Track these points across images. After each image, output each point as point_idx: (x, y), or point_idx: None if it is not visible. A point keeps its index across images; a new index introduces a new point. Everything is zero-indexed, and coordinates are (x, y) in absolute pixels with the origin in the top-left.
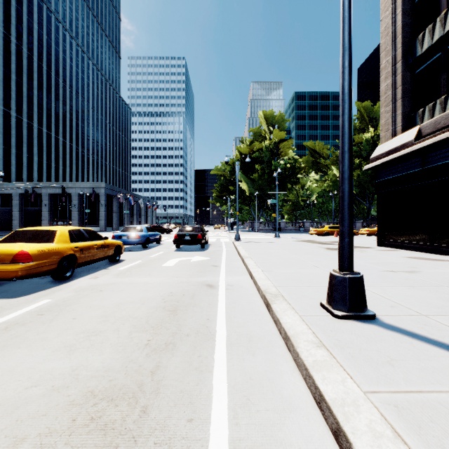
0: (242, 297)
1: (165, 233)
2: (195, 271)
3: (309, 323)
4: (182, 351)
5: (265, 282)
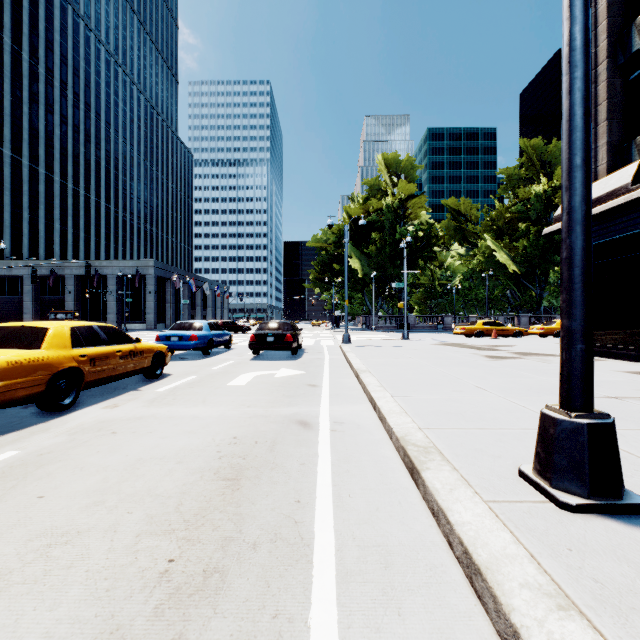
0: (361, 448)
1: (241, 332)
2: (279, 396)
3: (510, 523)
4: (238, 596)
5: (401, 419)
